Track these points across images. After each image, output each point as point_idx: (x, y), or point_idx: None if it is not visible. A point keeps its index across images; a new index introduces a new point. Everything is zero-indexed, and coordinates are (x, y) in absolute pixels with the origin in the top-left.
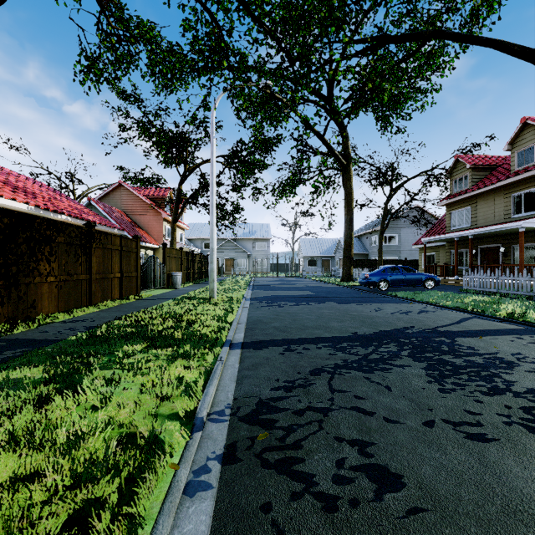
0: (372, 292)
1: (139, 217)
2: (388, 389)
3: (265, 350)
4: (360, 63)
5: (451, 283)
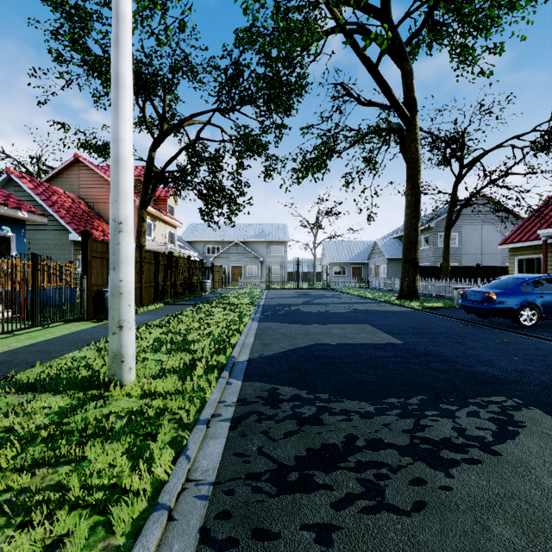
0: (509, 330)
1: (103, 206)
2: None
3: None
4: None
5: None
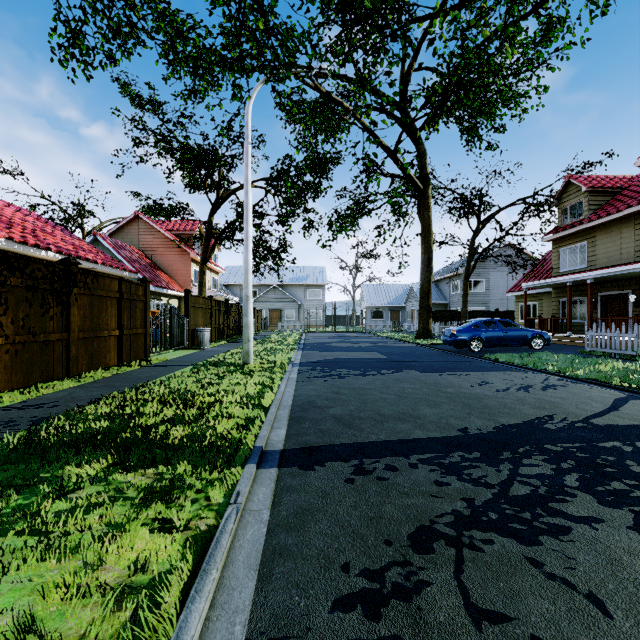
0: (461, 353)
1: (160, 258)
2: (599, 607)
3: (319, 471)
4: (444, 52)
5: (563, 342)
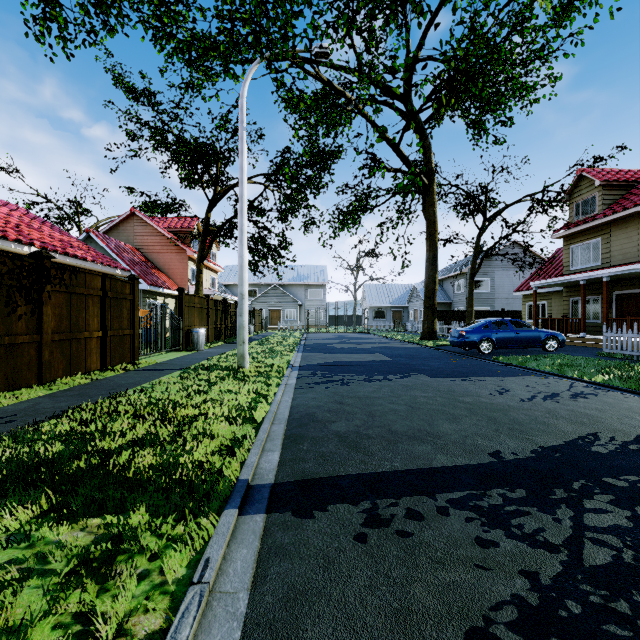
0: (471, 356)
1: (157, 256)
2: None
3: (320, 520)
4: (452, 38)
5: (577, 343)
